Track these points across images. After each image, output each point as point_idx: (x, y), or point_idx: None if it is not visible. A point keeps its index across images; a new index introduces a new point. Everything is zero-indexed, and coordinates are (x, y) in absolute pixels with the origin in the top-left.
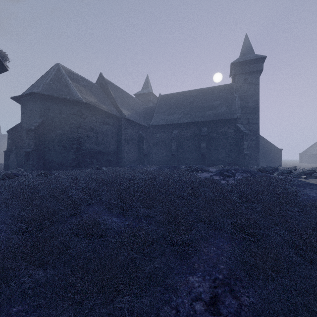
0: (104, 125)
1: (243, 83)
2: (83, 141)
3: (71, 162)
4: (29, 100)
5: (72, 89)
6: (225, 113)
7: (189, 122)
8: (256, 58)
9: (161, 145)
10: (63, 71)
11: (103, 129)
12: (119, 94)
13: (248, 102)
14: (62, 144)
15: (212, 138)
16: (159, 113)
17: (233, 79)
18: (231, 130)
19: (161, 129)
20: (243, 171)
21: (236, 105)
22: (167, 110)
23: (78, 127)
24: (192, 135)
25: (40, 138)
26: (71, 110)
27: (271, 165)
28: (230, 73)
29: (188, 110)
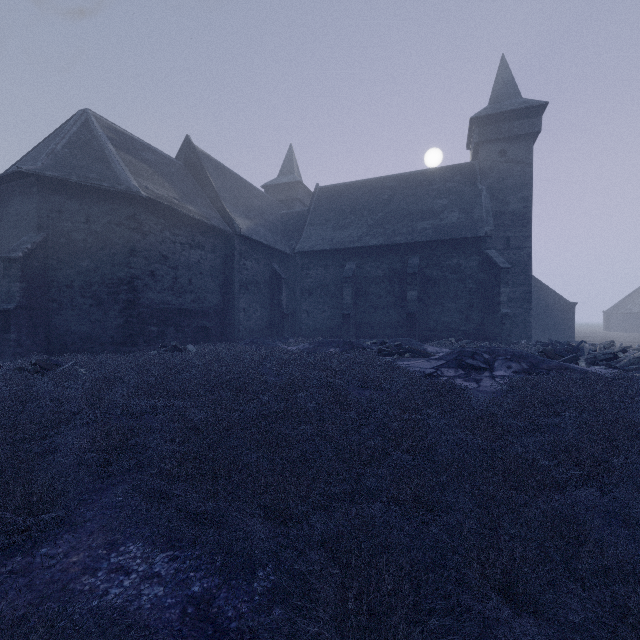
0: (193, 250)
1: (498, 161)
2: (143, 287)
3: (112, 333)
4: (14, 190)
5: (115, 168)
6: (459, 226)
7: (381, 244)
8: (526, 107)
9: (320, 294)
10: (96, 126)
11: (190, 259)
12: (229, 184)
13: (508, 203)
14: (92, 292)
15: (431, 279)
16: (315, 226)
17: (474, 152)
18: (471, 261)
19: (319, 259)
20: (510, 357)
21: (481, 208)
22: (333, 218)
23: (130, 254)
24: (387, 273)
25: (38, 279)
26: (112, 215)
27: (552, 336)
28: (468, 139)
29: (379, 218)
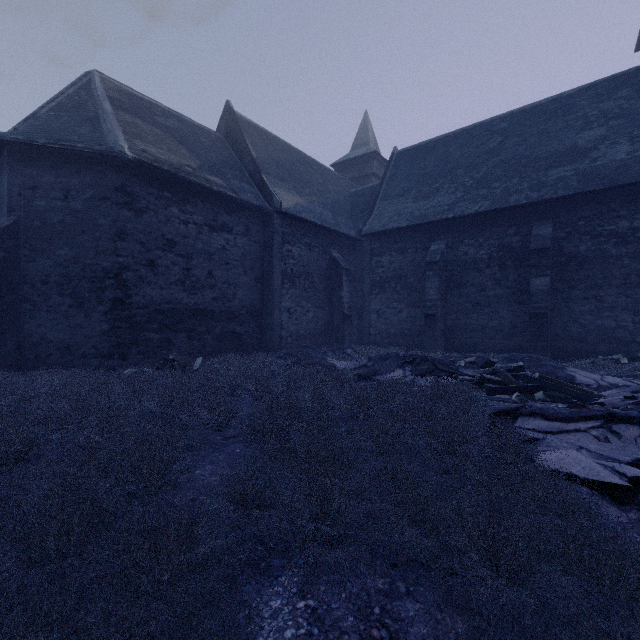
0: (215, 233)
1: None
2: (137, 281)
3: (96, 342)
4: None
5: (105, 128)
6: (633, 163)
7: (484, 209)
8: None
9: (395, 288)
10: (98, 85)
11: (210, 245)
12: (279, 156)
13: None
14: (72, 289)
15: (575, 258)
16: (390, 199)
17: None
18: None
19: (394, 241)
20: None
21: None
22: (414, 186)
23: (118, 237)
24: (495, 253)
25: (4, 273)
26: (96, 188)
27: None
28: None
29: (482, 175)
